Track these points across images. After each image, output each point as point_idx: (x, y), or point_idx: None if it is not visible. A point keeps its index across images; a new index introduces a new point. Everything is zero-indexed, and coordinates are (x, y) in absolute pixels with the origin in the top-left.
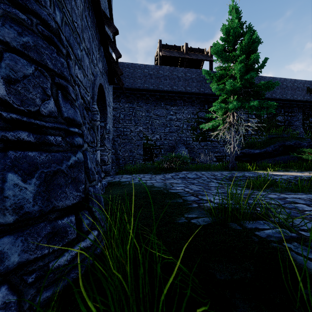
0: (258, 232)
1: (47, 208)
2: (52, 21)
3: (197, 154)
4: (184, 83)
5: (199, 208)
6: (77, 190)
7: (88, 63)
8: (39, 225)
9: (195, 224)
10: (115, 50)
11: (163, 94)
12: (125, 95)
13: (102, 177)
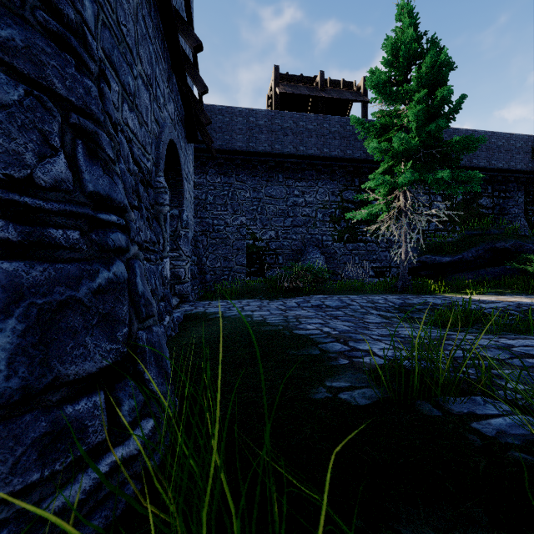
0: (477, 423)
1: (39, 381)
2: (69, 7)
3: (340, 265)
4: (318, 140)
5: (351, 367)
6: (111, 340)
7: (148, 102)
8: (20, 420)
9: (347, 403)
10: (198, 80)
11: (281, 161)
12: (216, 162)
13: (174, 304)
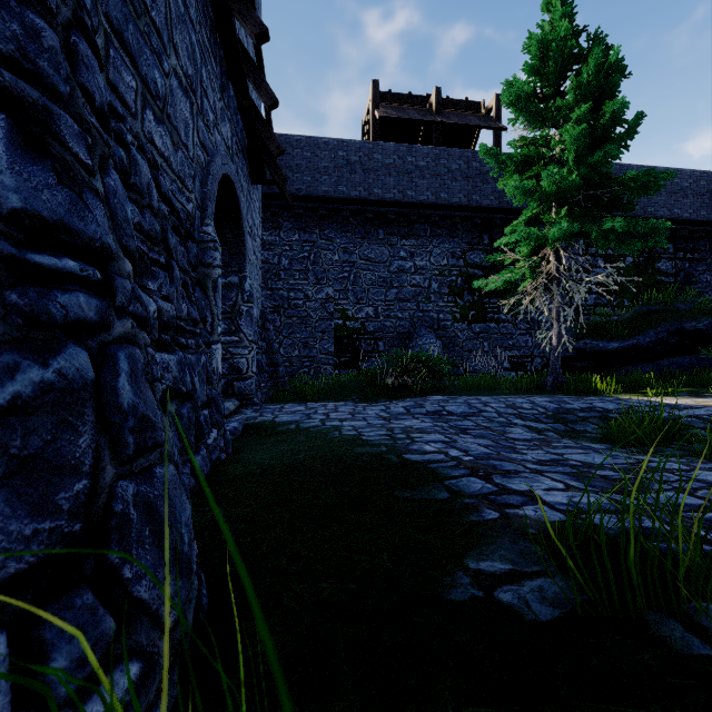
0: None
1: None
2: None
3: (463, 353)
4: (433, 182)
5: (506, 528)
6: (38, 511)
7: (189, 115)
8: None
9: (516, 616)
10: (263, 88)
11: (382, 210)
12: (293, 212)
13: (230, 410)
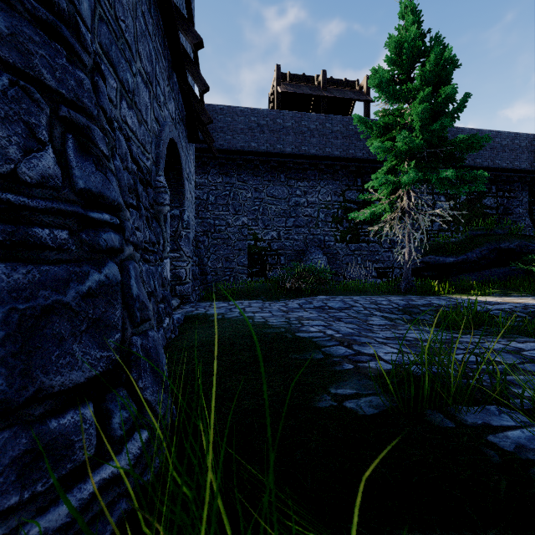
0: (494, 436)
1: (20, 394)
2: None
3: (343, 265)
4: (320, 140)
5: (356, 373)
6: (101, 347)
7: (148, 100)
8: None
9: (353, 413)
10: (198, 78)
11: (283, 160)
12: (217, 161)
13: (174, 306)
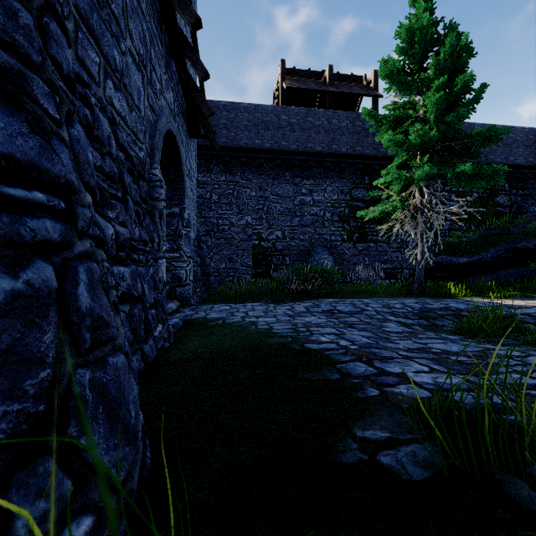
0: None
1: None
2: None
3: (349, 266)
4: (327, 136)
5: (385, 403)
6: (8, 396)
7: (141, 84)
8: None
9: (394, 476)
10: (198, 64)
11: (288, 158)
12: (221, 159)
13: (173, 309)
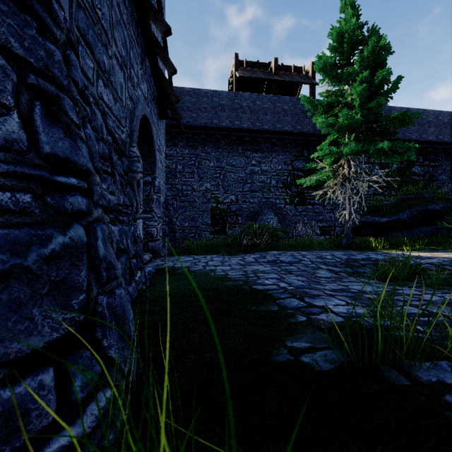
0: (451, 396)
1: None
2: None
3: (291, 224)
4: (272, 117)
5: (310, 325)
6: (64, 309)
7: (123, 80)
8: None
9: (310, 368)
10: (167, 62)
11: (240, 135)
12: (184, 136)
13: (147, 260)
